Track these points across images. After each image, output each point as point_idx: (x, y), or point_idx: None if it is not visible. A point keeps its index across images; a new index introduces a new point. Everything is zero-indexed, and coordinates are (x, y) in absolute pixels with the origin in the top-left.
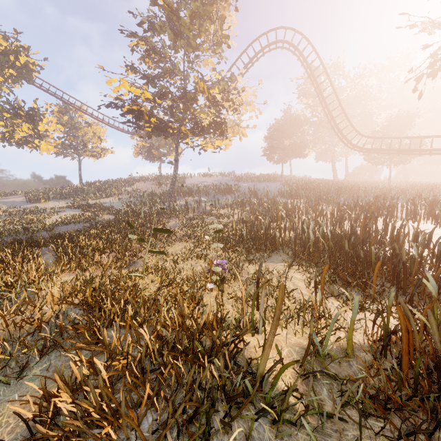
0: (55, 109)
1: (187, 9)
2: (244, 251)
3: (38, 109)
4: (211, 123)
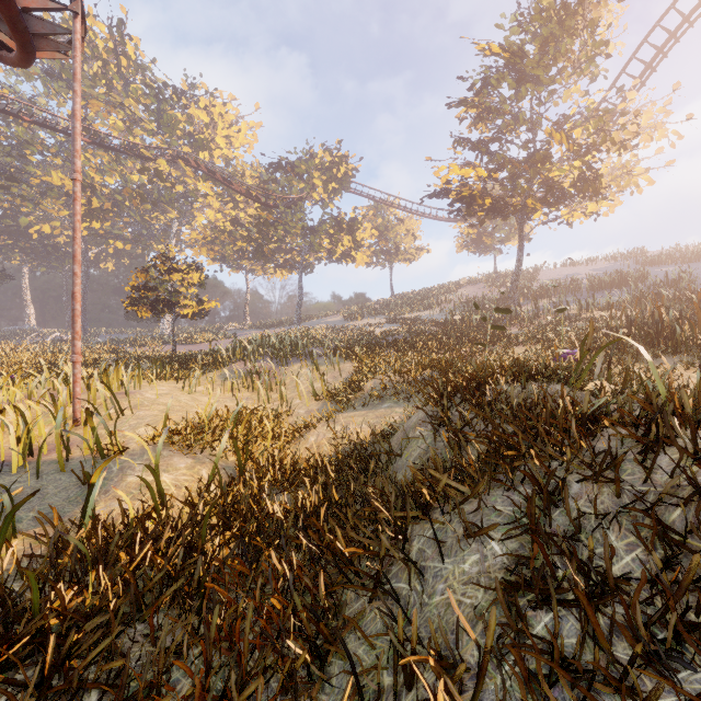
0: (370, 213)
1: (534, 40)
2: (616, 351)
3: (356, 218)
4: (576, 183)
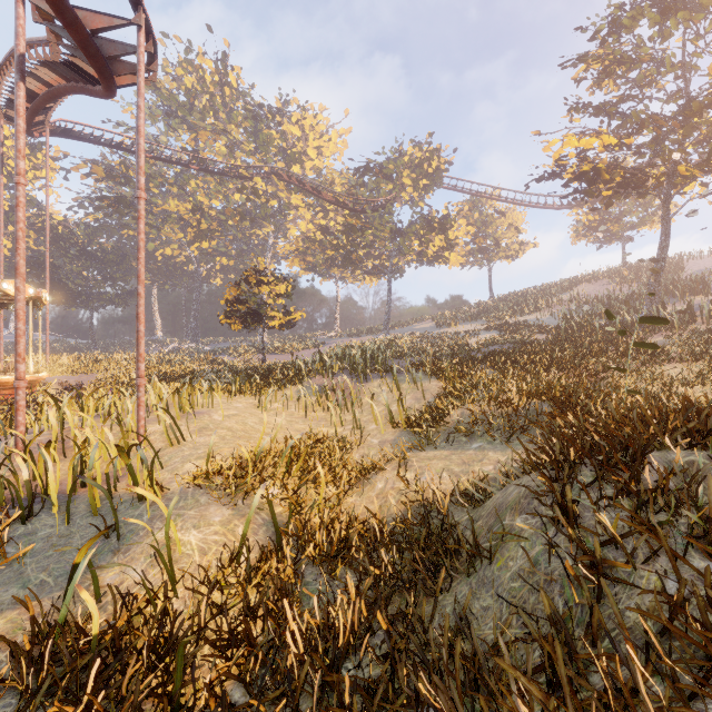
0: (465, 209)
1: None
2: None
3: (449, 215)
4: None
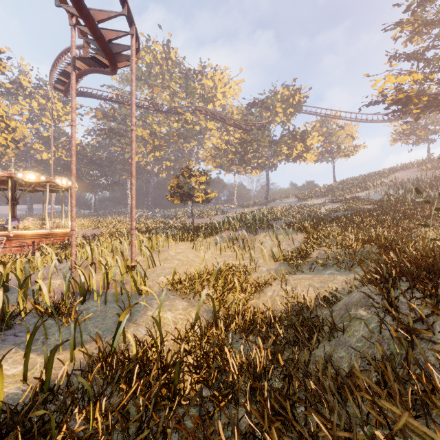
0: (317, 125)
1: None
2: None
3: (306, 130)
4: None
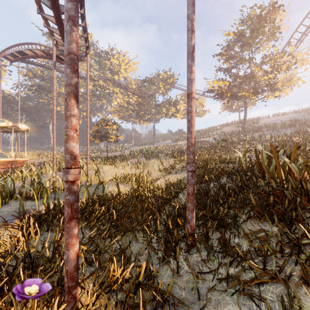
0: (183, 97)
1: (248, 29)
2: None
3: (177, 100)
4: (266, 86)
